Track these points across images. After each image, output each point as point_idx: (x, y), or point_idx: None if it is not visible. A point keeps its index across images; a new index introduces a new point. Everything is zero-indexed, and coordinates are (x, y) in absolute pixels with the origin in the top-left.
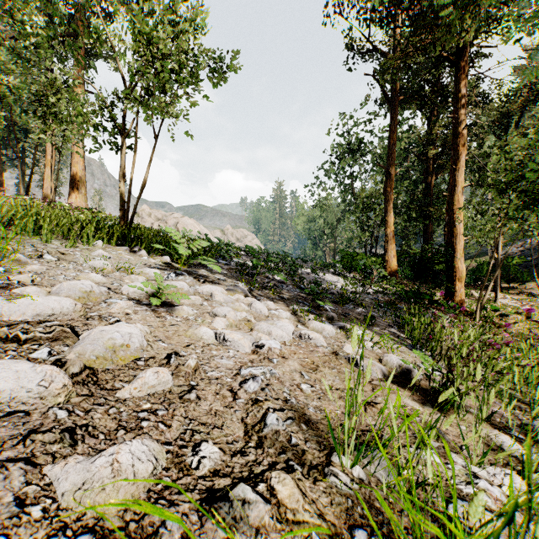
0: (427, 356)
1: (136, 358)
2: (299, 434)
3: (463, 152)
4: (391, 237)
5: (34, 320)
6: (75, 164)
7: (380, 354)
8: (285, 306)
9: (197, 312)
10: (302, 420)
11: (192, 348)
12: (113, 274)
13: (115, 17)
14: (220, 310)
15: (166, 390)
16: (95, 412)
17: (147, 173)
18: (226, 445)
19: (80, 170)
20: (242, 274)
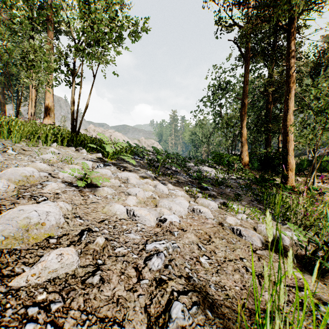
0: (299, 229)
1: (50, 235)
2: (206, 326)
3: (293, 87)
4: (245, 143)
5: None
6: (47, 98)
7: (253, 224)
8: (179, 187)
9: (115, 192)
10: (207, 304)
11: (105, 223)
12: (57, 164)
13: None
14: (132, 190)
15: (69, 273)
16: None
17: (88, 100)
18: None
19: (50, 102)
20: (150, 165)
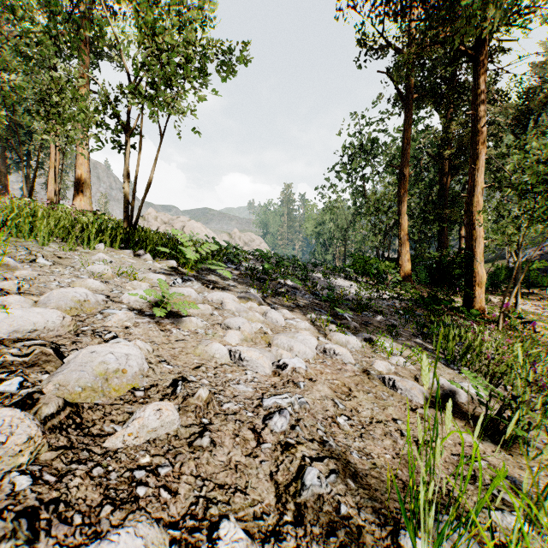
0: (479, 378)
1: (134, 387)
2: (348, 496)
3: (483, 150)
4: (405, 241)
5: (10, 338)
6: (79, 166)
7: (414, 372)
8: (301, 314)
9: (207, 324)
10: (348, 473)
11: (202, 370)
12: (113, 279)
13: (119, 6)
14: (233, 321)
15: (171, 433)
16: (72, 475)
17: (153, 173)
18: (253, 521)
19: (85, 172)
20: (253, 279)
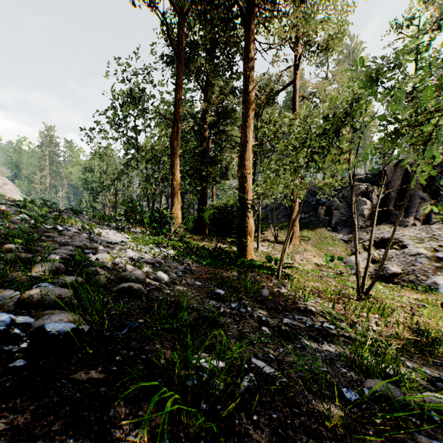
0: None
1: None
2: None
3: (253, 110)
4: (178, 191)
5: None
6: None
7: None
8: None
9: None
10: None
11: None
12: None
13: None
14: None
15: None
16: None
17: None
18: None
19: None
20: None
